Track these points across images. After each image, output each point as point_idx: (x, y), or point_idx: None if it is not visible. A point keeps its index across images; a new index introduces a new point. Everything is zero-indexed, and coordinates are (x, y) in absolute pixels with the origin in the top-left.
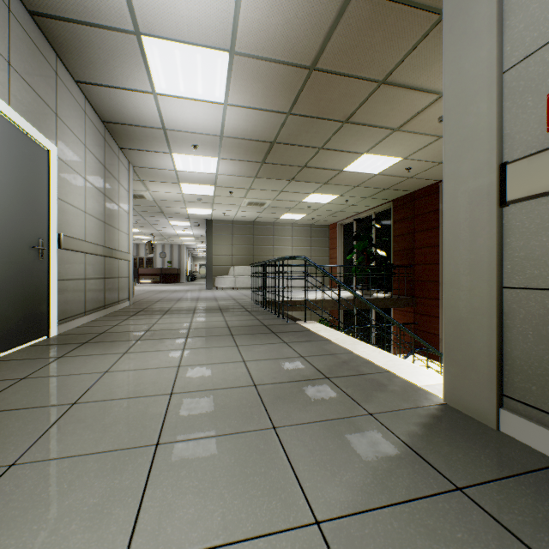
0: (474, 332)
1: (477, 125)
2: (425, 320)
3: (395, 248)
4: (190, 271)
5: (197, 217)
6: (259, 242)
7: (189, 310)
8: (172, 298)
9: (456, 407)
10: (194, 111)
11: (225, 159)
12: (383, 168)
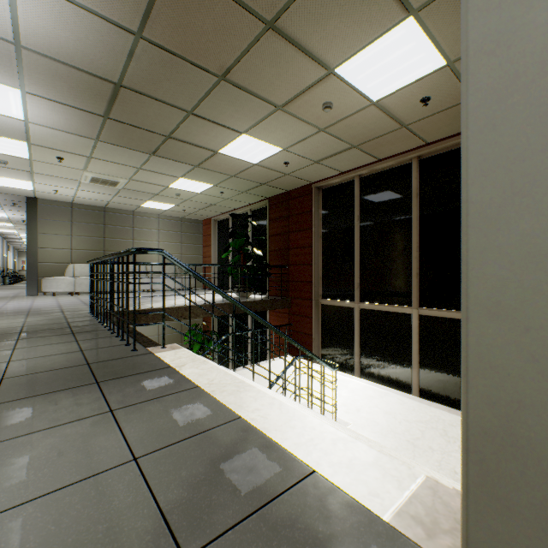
0: None
1: None
2: (300, 320)
3: (271, 247)
4: (10, 270)
5: (9, 191)
6: (113, 234)
7: None
8: None
9: None
10: None
11: (36, 96)
12: (263, 158)
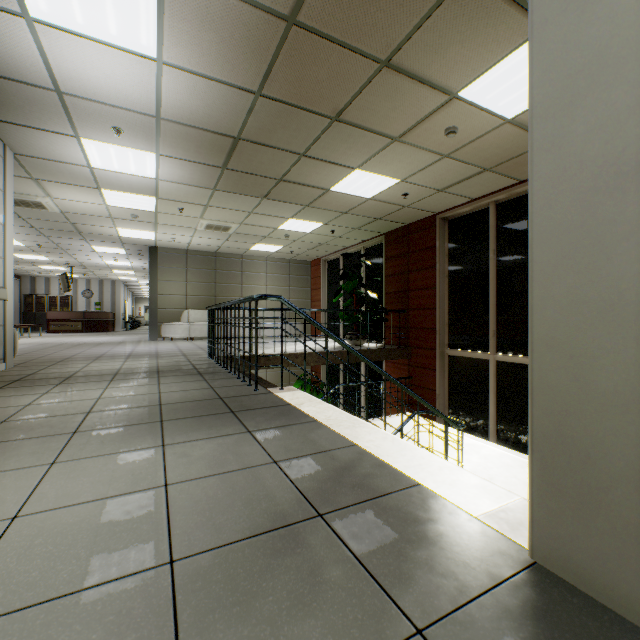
0: (605, 438)
1: (611, 38)
2: (421, 373)
3: (387, 290)
4: (130, 316)
5: (135, 242)
6: (223, 279)
7: (105, 376)
8: (89, 356)
9: (561, 574)
10: (107, 65)
11: (167, 157)
12: (378, 191)
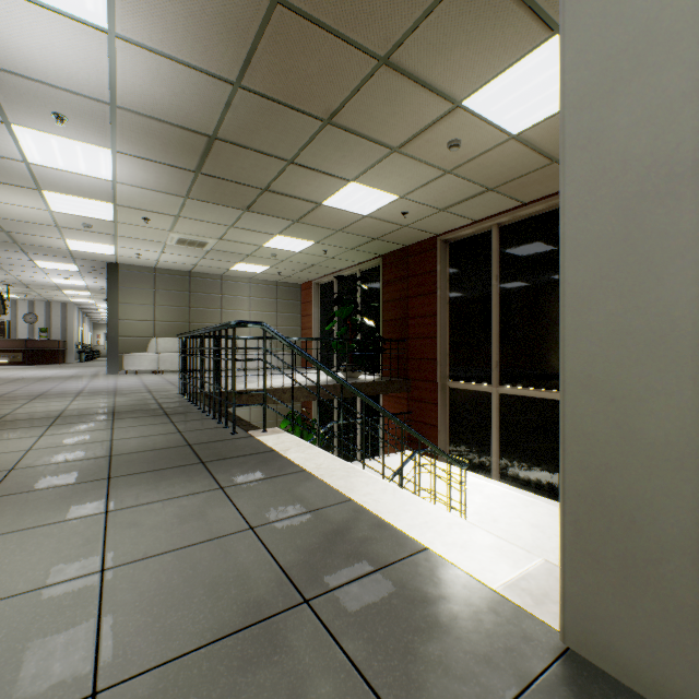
0: (654, 499)
1: (662, 9)
2: (422, 408)
3: (385, 317)
4: (86, 345)
5: (90, 257)
6: (199, 302)
7: (43, 420)
8: (26, 394)
9: (599, 664)
10: (42, 32)
11: (127, 155)
12: (375, 208)
